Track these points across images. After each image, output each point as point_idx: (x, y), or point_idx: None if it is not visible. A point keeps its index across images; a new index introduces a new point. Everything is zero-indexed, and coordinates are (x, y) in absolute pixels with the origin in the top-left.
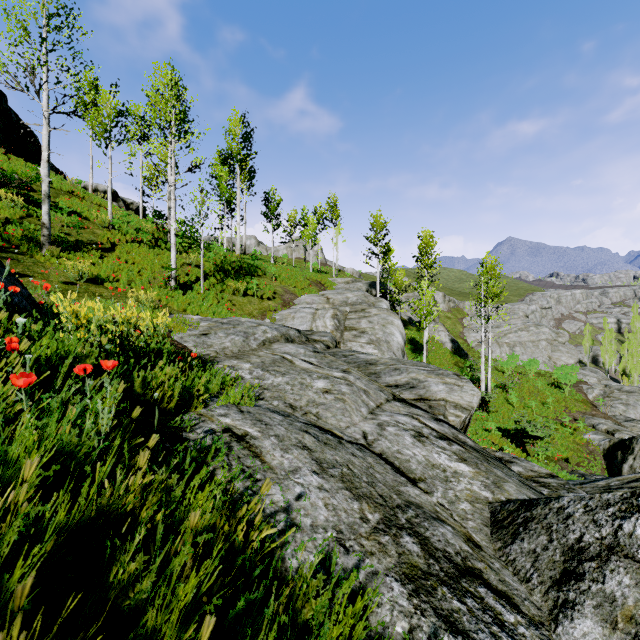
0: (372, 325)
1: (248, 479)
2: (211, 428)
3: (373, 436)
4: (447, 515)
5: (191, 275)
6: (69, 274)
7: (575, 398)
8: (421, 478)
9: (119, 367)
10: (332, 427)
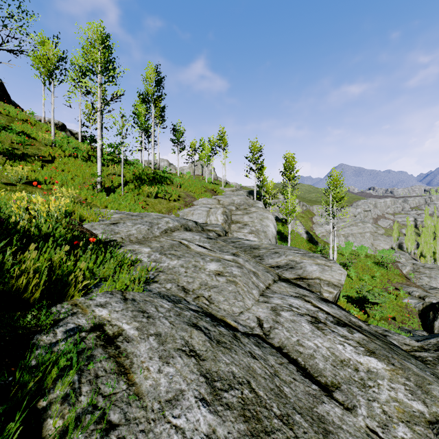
0: (252, 219)
1: (97, 425)
2: (77, 325)
3: (269, 323)
4: None
5: (115, 182)
6: (10, 177)
7: (394, 273)
8: (334, 383)
9: None
10: (225, 314)
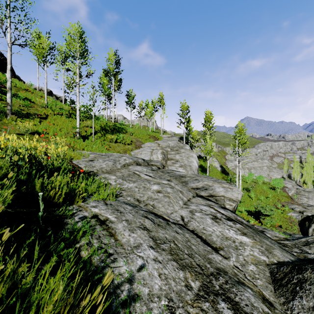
0: (182, 157)
1: (104, 254)
2: (84, 215)
3: (187, 219)
4: (242, 276)
5: (88, 132)
6: (21, 129)
7: (282, 195)
8: (220, 247)
9: (25, 176)
10: (162, 213)
